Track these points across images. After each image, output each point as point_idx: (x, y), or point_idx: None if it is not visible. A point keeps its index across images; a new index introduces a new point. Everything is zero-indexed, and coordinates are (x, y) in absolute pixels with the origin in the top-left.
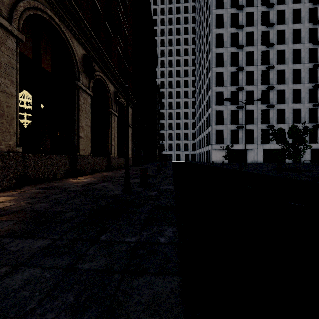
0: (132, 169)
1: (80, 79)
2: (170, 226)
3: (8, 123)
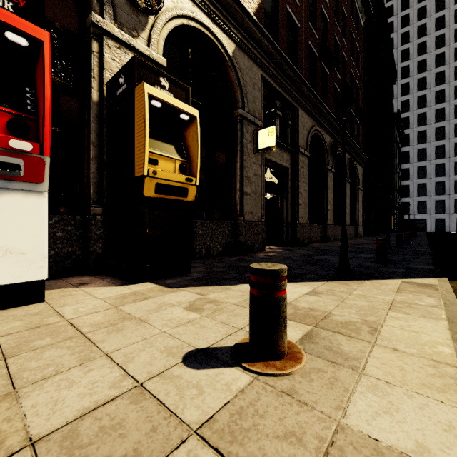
0: (368, 239)
1: (328, 162)
2: (427, 256)
3: (305, 207)
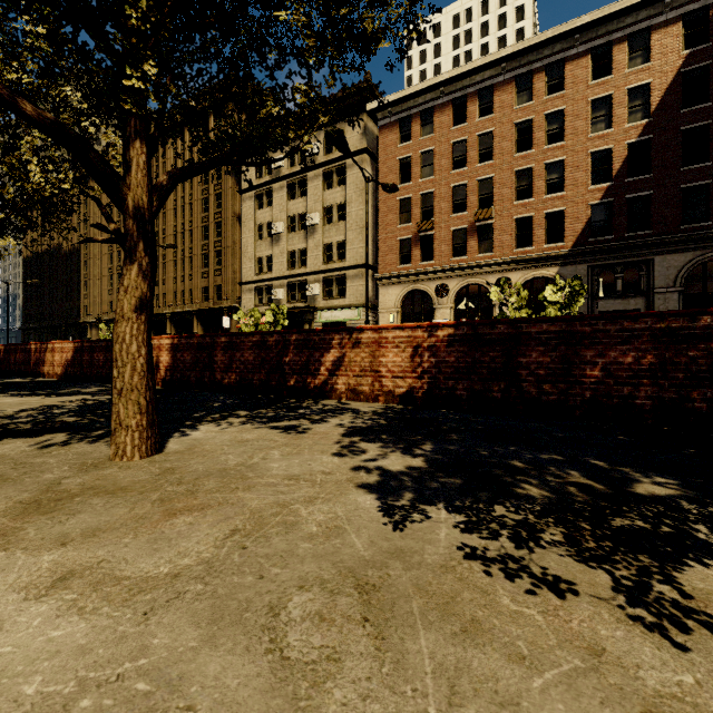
0: None
1: None
2: None
3: None
